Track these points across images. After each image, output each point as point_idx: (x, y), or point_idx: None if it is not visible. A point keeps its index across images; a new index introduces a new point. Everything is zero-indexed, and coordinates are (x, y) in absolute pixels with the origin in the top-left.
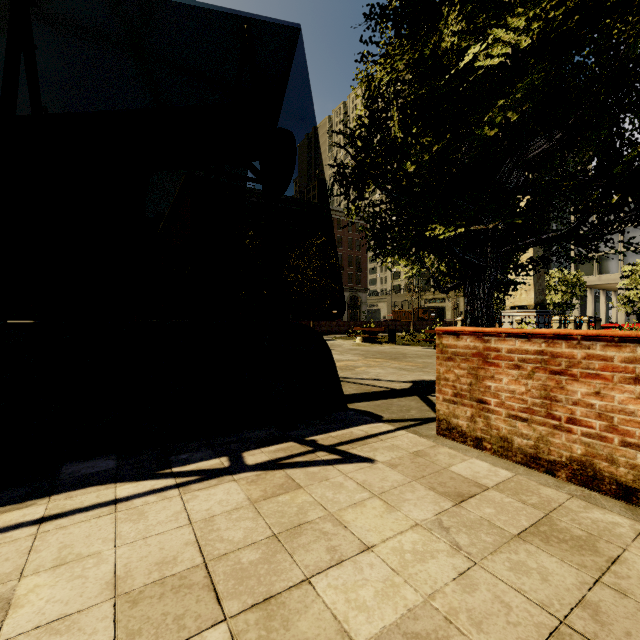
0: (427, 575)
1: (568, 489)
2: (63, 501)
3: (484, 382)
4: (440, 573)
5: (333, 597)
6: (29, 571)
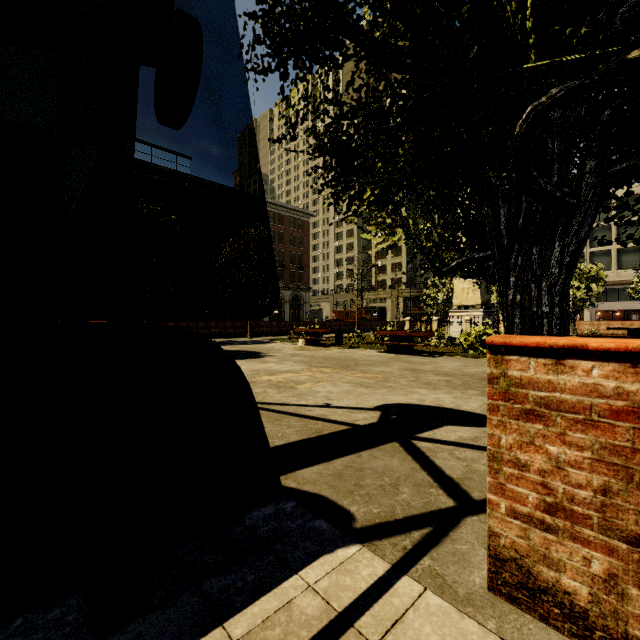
0: None
1: None
2: None
3: None
4: None
5: None
6: None
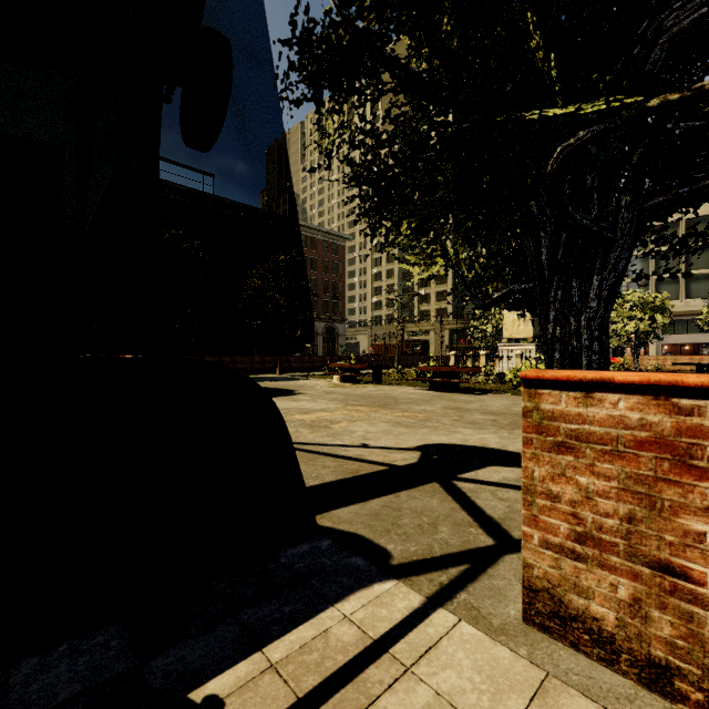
0: None
1: None
2: None
3: (679, 520)
4: None
5: None
6: None
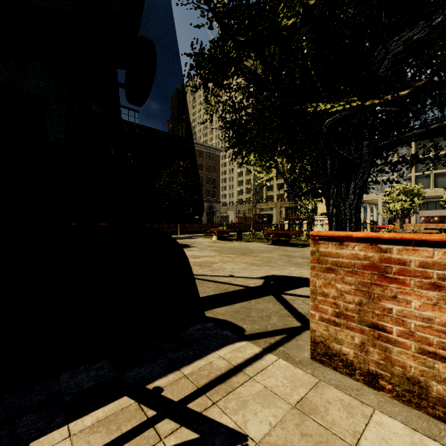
0: None
1: None
2: None
3: (381, 303)
4: None
5: None
6: None
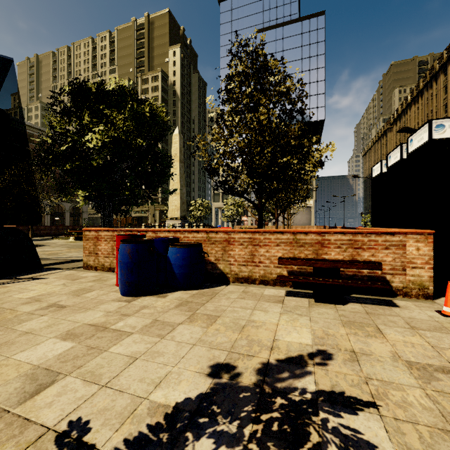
0: (52, 290)
1: (115, 274)
2: None
3: (98, 247)
4: (56, 289)
5: (19, 296)
6: None
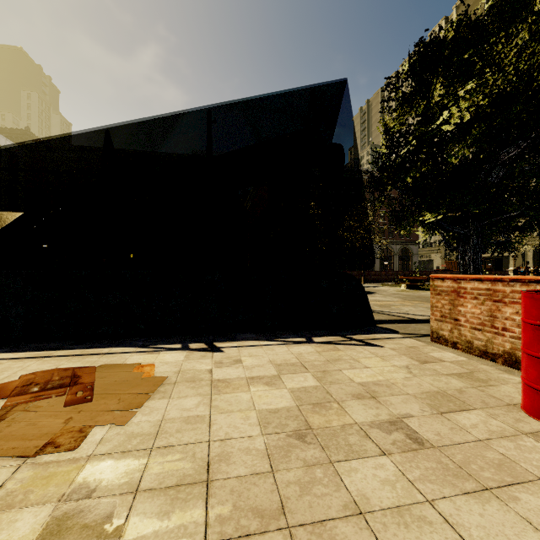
0: (391, 376)
1: (498, 367)
2: (242, 343)
3: (457, 308)
4: (397, 376)
5: (349, 374)
6: (242, 356)
